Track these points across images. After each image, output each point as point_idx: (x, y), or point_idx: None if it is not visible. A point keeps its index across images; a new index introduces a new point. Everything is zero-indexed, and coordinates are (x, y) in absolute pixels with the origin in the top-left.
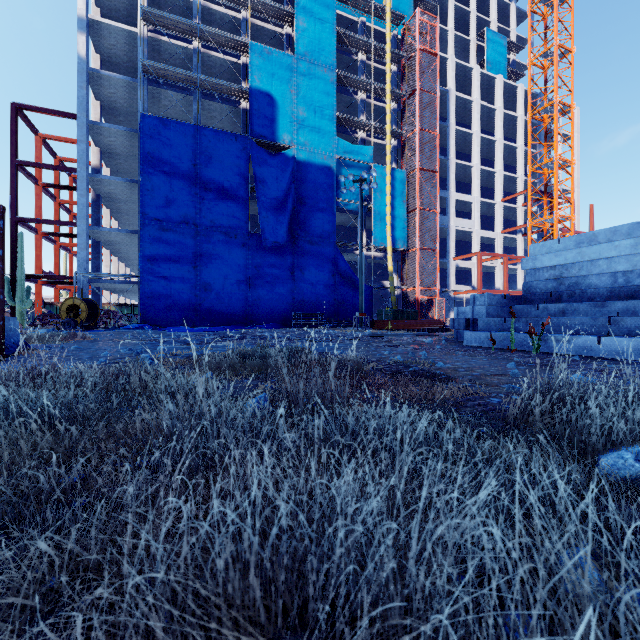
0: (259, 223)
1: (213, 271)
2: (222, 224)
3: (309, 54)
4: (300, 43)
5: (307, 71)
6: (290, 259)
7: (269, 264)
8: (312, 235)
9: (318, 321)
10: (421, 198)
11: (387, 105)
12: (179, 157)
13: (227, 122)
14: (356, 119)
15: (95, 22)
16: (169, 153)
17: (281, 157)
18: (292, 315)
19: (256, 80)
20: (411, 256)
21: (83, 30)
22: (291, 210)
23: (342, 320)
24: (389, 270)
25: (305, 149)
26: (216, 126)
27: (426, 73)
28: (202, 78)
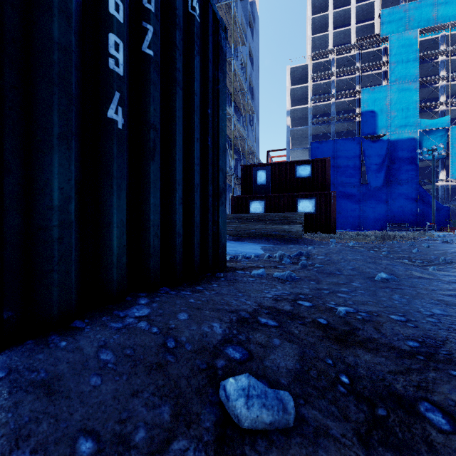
0: (365, 175)
1: (342, 204)
2: (346, 182)
3: (398, 79)
4: (392, 76)
5: (397, 89)
6: (385, 194)
7: (372, 198)
8: (400, 179)
9: (404, 228)
10: None
11: None
12: (326, 156)
13: (347, 128)
14: (435, 103)
15: (292, 109)
16: (322, 155)
17: (380, 142)
18: (387, 224)
19: (365, 107)
20: None
21: (288, 115)
22: (386, 168)
23: (423, 227)
24: None
25: (395, 133)
26: (341, 131)
27: None
28: (337, 117)
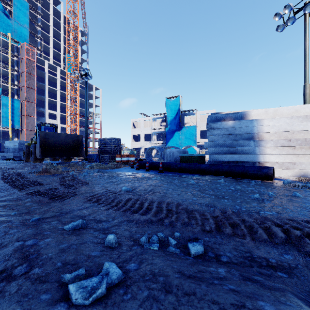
0: None
1: None
2: None
3: None
4: None
5: None
6: None
7: None
8: None
9: None
10: (27, 111)
11: (9, 74)
12: None
13: None
14: None
15: None
16: None
17: None
18: None
19: None
20: (23, 132)
21: None
22: None
23: None
24: (10, 137)
25: None
26: None
27: (29, 67)
28: None
